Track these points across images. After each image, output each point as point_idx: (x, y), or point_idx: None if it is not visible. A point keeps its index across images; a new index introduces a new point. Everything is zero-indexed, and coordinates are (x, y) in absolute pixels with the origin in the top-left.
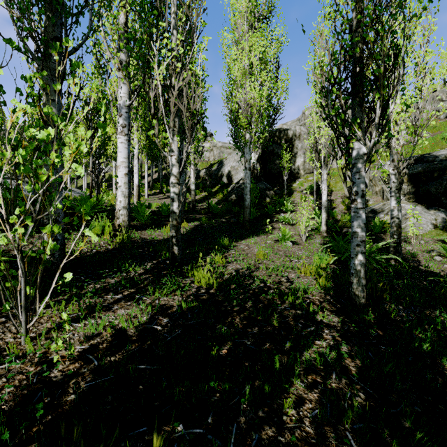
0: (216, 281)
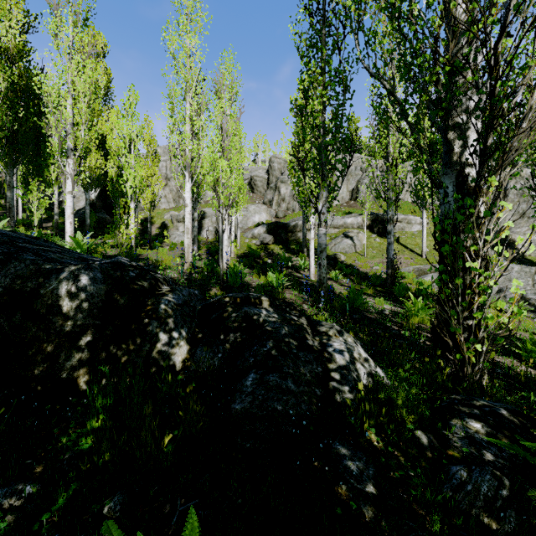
0: None
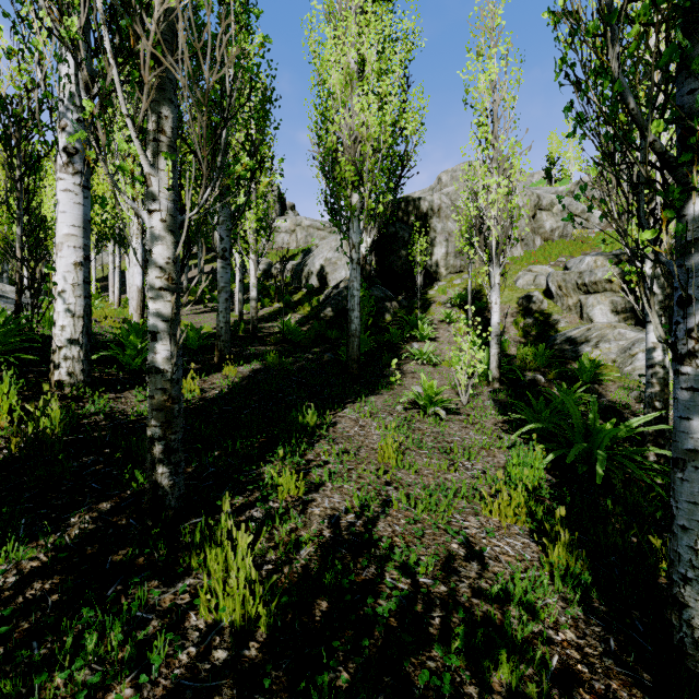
0: (268, 609)
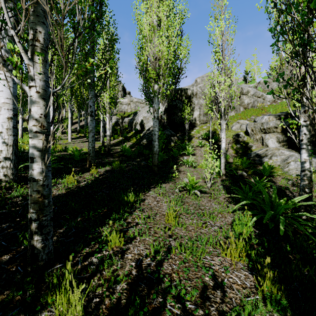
0: None
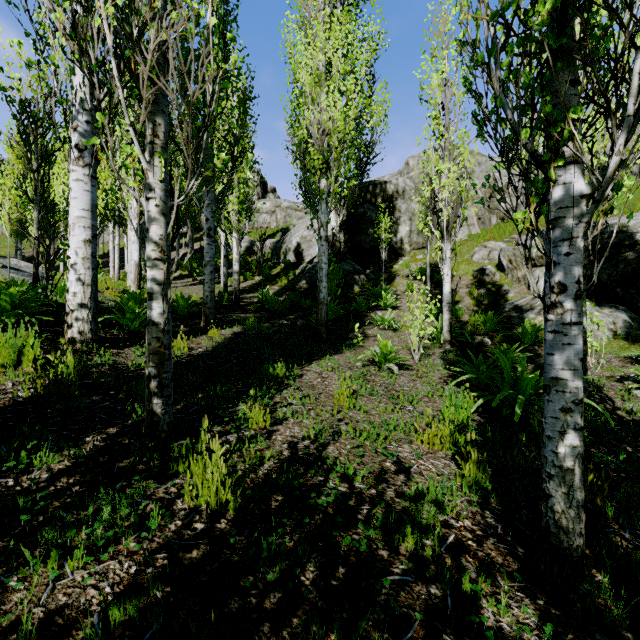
0: (235, 496)
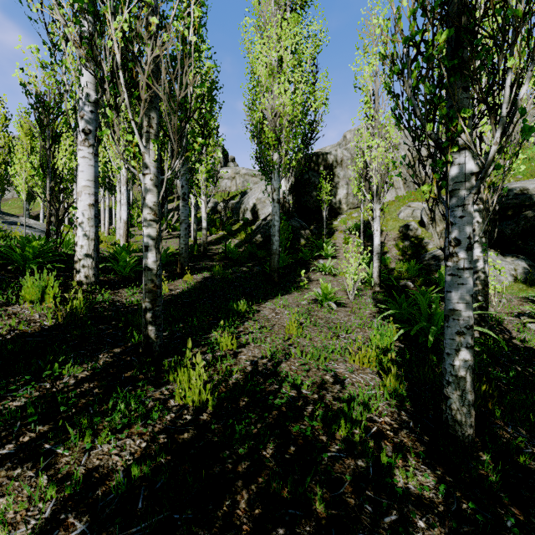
0: (213, 397)
